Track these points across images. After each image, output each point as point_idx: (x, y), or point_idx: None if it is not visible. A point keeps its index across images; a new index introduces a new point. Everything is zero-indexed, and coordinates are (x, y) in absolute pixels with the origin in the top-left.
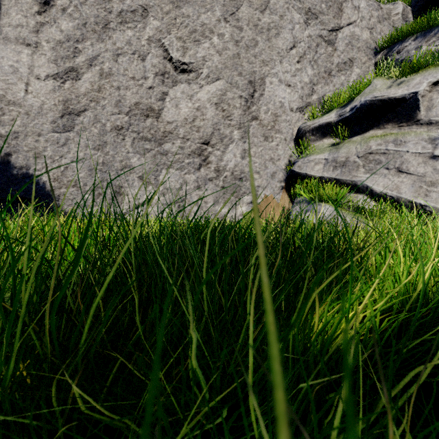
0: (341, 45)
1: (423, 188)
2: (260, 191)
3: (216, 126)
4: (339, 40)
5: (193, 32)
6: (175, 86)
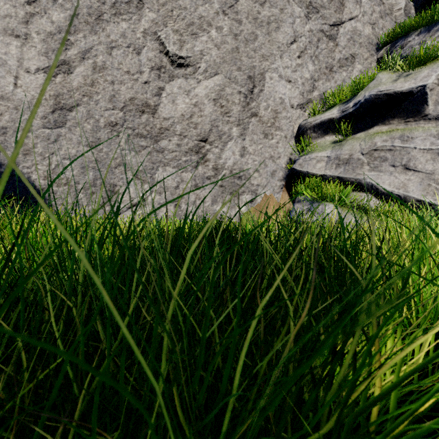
0: (342, 40)
1: (432, 186)
2: (259, 190)
3: (214, 123)
4: (341, 35)
5: (191, 25)
6: (172, 80)
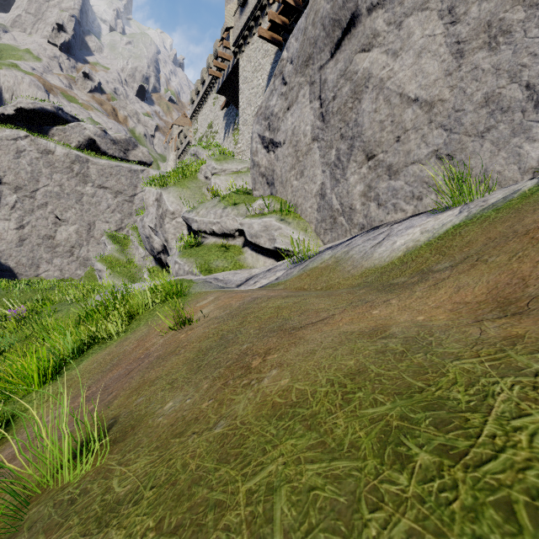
0: (137, 201)
1: None
2: None
3: (77, 241)
4: (136, 199)
5: (65, 208)
6: (61, 227)
